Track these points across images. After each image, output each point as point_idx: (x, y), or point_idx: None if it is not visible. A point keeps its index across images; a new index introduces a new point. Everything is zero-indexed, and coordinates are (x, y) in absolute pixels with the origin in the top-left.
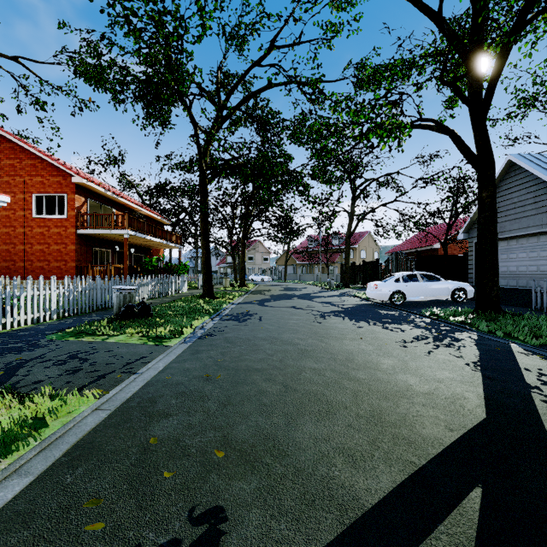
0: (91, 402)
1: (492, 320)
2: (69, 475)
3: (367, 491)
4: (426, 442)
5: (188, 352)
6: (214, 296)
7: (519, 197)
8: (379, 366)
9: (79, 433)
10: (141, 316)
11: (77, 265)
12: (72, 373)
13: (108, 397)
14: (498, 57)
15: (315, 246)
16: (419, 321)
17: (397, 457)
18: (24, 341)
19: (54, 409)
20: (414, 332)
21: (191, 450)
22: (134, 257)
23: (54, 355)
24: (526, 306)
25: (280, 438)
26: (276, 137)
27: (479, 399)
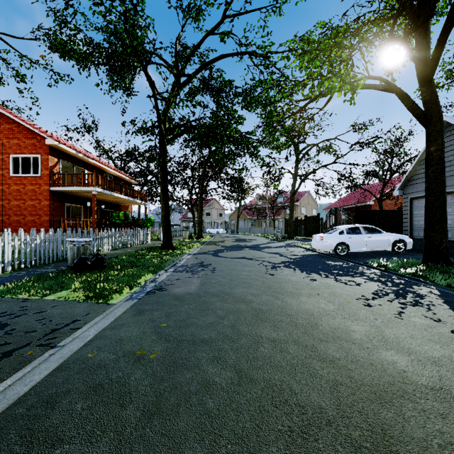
0: None
1: (444, 272)
2: None
3: None
4: None
5: (130, 313)
6: (173, 247)
7: None
8: (350, 335)
9: None
10: (94, 268)
11: (50, 219)
12: None
13: None
14: (452, 8)
15: (263, 204)
16: (369, 273)
17: None
18: None
19: None
20: (370, 286)
21: None
22: (105, 212)
23: None
24: None
25: None
26: (229, 103)
27: None
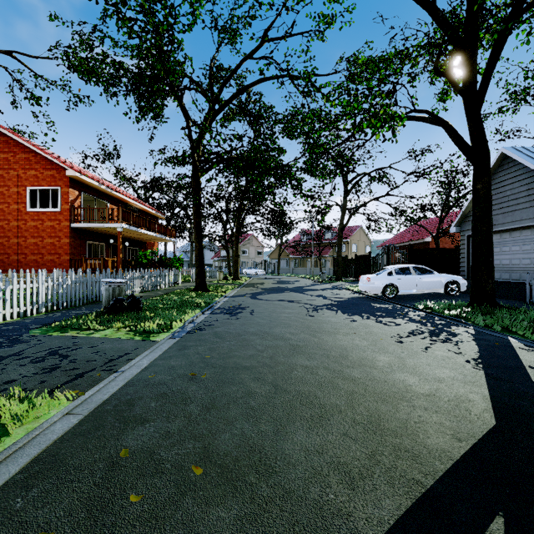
0: (63, 405)
1: (488, 313)
2: (21, 498)
3: (368, 522)
4: (433, 455)
5: (175, 348)
6: (207, 289)
7: (512, 190)
8: (374, 363)
9: (43, 443)
10: (130, 310)
11: (71, 258)
12: (48, 371)
13: (82, 399)
14: (494, 46)
15: (308, 240)
16: (413, 315)
17: (401, 475)
18: (5, 336)
19: (18, 415)
20: (408, 327)
21: (166, 466)
22: (129, 251)
23: (33, 351)
24: (521, 299)
25: (268, 450)
26: (269, 130)
27: (486, 402)
